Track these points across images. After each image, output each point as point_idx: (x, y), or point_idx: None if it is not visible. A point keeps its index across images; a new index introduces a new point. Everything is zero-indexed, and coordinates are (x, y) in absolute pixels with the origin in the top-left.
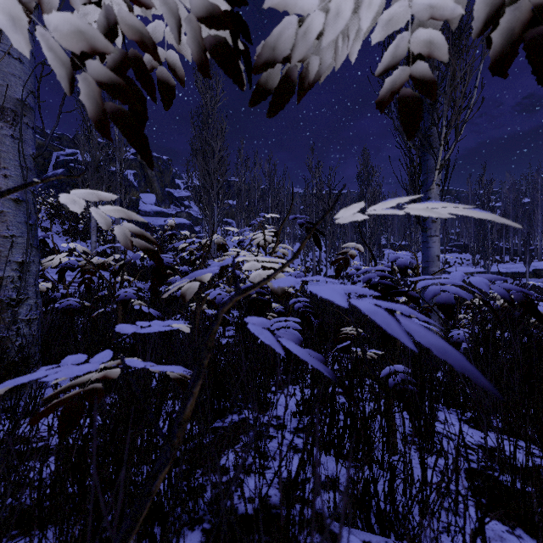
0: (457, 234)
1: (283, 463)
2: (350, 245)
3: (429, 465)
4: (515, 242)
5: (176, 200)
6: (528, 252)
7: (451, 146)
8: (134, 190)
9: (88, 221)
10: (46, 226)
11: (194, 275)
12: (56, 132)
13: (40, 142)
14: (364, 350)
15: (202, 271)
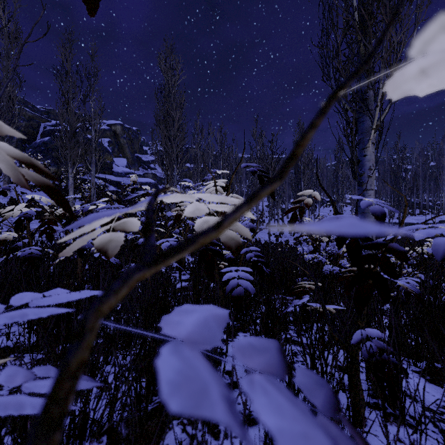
0: (376, 192)
1: (237, 443)
2: (307, 193)
3: (404, 442)
4: (423, 198)
5: (144, 164)
6: (435, 206)
7: (386, 108)
8: (108, 155)
9: (66, 180)
10: (33, 185)
11: (82, 221)
12: (45, 107)
13: (30, 115)
14: (325, 307)
15: (98, 213)
